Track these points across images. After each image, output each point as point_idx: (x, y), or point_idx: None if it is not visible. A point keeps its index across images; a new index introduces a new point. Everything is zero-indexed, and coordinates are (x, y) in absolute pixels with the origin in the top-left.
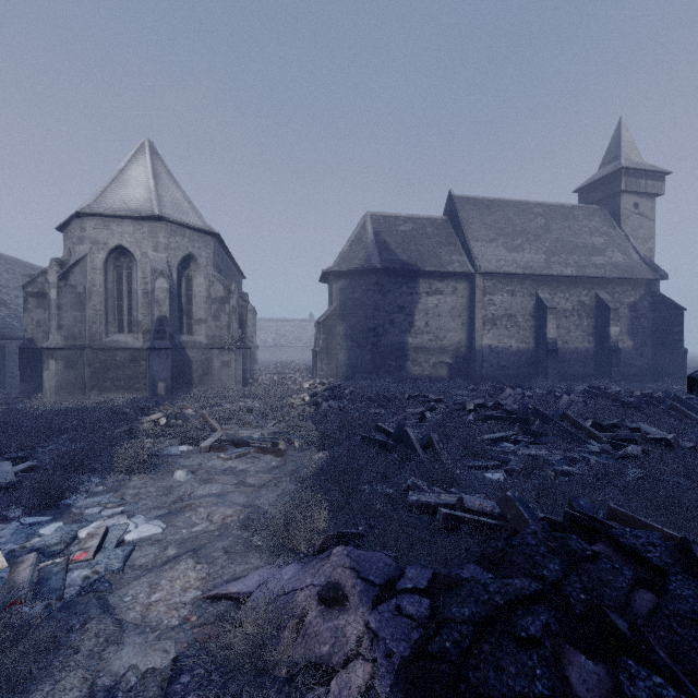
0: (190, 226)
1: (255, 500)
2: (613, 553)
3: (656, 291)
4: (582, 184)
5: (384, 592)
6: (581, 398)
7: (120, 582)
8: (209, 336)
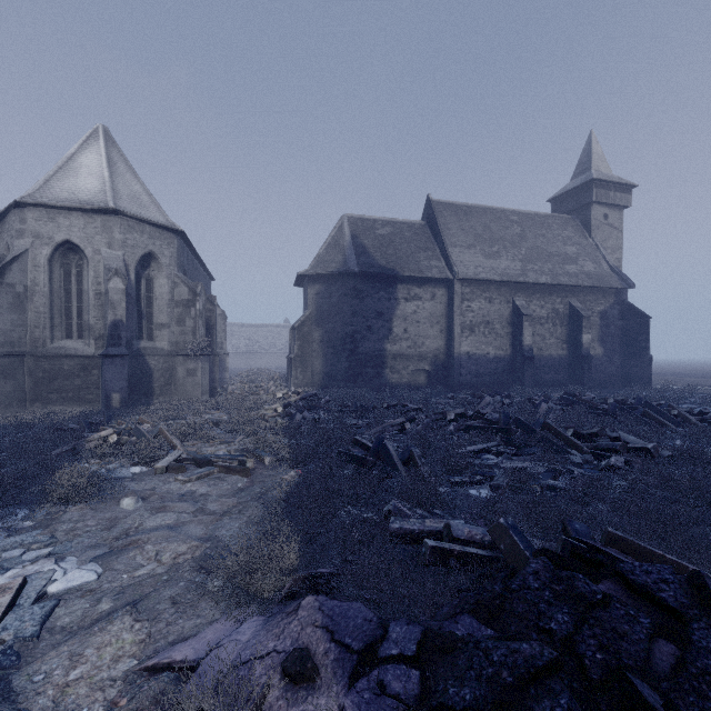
0: (150, 221)
1: (215, 531)
2: (622, 592)
3: (624, 300)
4: (556, 194)
5: (363, 660)
6: (559, 406)
7: (32, 654)
8: (173, 342)
